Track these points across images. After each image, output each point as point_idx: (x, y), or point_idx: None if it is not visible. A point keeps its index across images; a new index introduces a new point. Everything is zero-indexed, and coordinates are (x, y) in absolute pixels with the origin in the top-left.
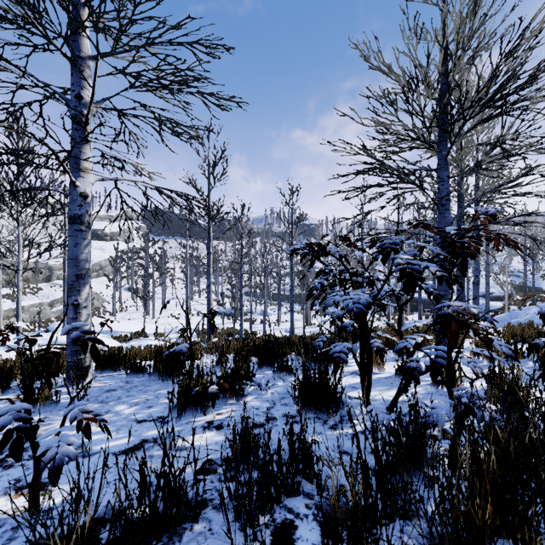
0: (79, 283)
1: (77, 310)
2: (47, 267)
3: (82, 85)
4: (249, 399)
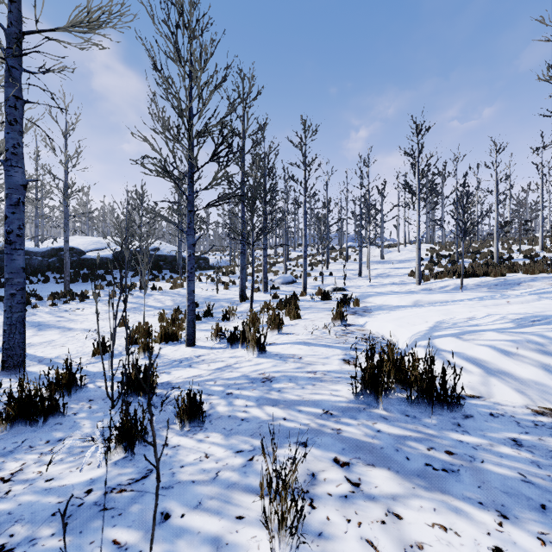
0: None
1: None
2: None
3: None
4: None
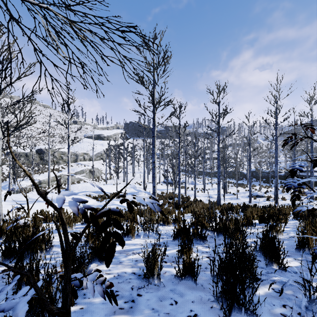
0: None
1: None
2: (75, 154)
3: None
4: None
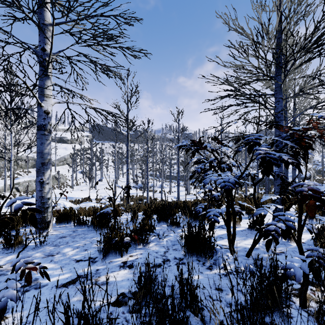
0: (43, 168)
1: (42, 185)
2: (33, 159)
3: (45, 42)
4: (152, 245)
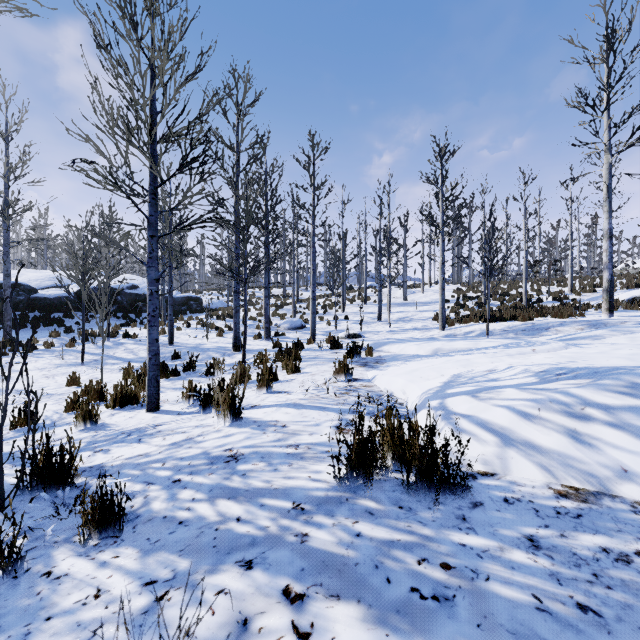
0: None
1: None
2: None
3: None
4: None
